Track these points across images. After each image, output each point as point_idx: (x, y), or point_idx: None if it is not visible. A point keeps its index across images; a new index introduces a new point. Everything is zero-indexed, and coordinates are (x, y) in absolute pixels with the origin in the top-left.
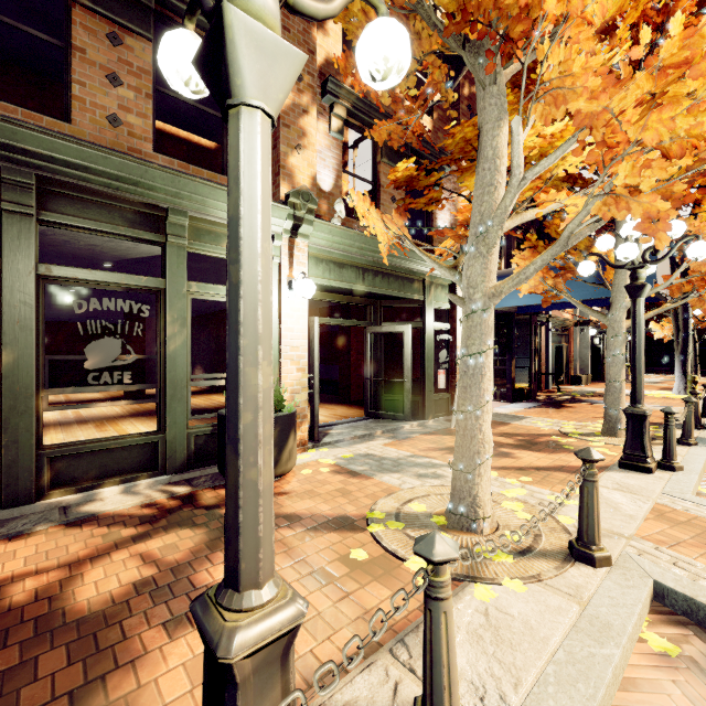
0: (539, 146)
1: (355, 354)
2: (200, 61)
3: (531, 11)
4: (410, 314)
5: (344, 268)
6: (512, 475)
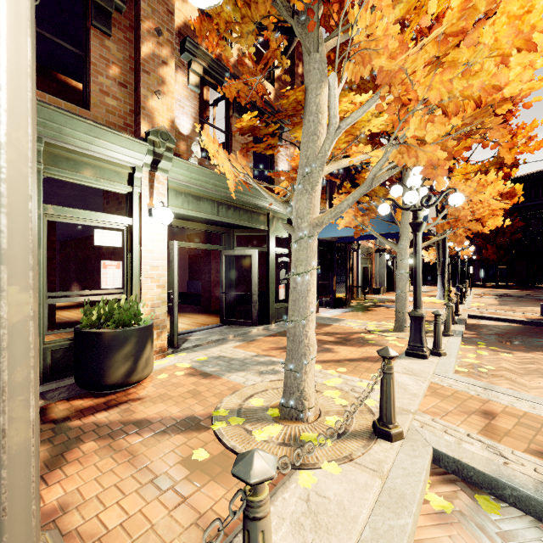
0: (352, 110)
1: (215, 273)
2: None
3: None
4: (261, 242)
5: (201, 201)
6: (332, 367)
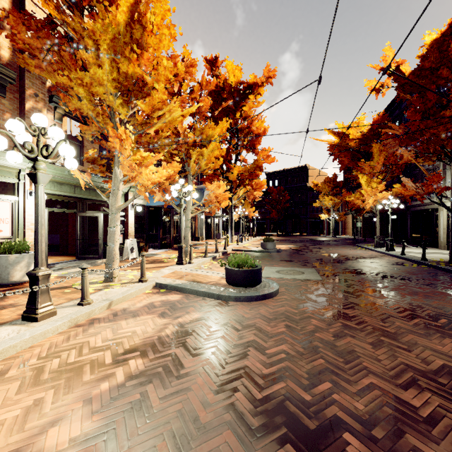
0: (140, 160)
1: (72, 227)
2: (29, 175)
3: (115, 148)
4: None
5: (63, 185)
6: (137, 270)
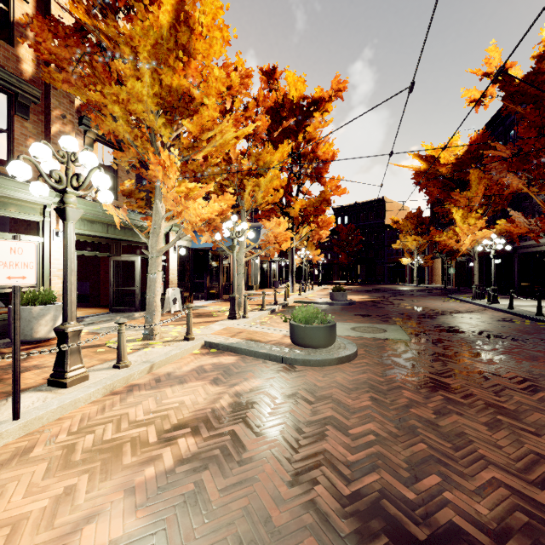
0: (185, 192)
1: (104, 273)
2: (56, 210)
3: (156, 177)
4: None
5: (94, 223)
6: (181, 326)
